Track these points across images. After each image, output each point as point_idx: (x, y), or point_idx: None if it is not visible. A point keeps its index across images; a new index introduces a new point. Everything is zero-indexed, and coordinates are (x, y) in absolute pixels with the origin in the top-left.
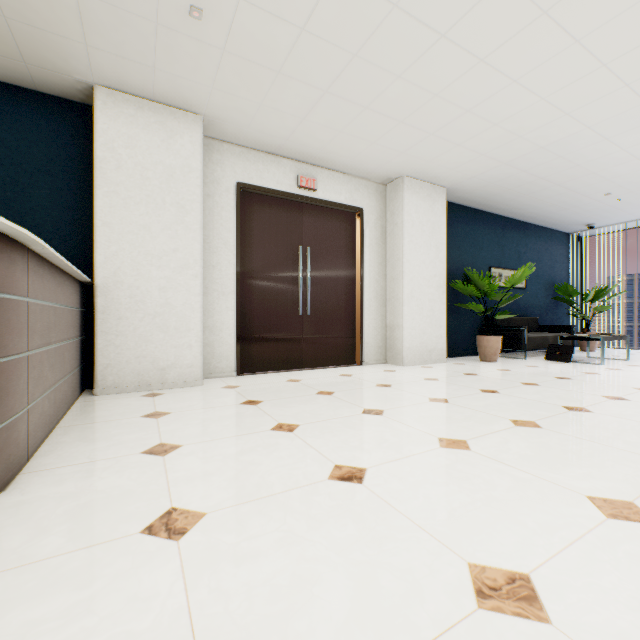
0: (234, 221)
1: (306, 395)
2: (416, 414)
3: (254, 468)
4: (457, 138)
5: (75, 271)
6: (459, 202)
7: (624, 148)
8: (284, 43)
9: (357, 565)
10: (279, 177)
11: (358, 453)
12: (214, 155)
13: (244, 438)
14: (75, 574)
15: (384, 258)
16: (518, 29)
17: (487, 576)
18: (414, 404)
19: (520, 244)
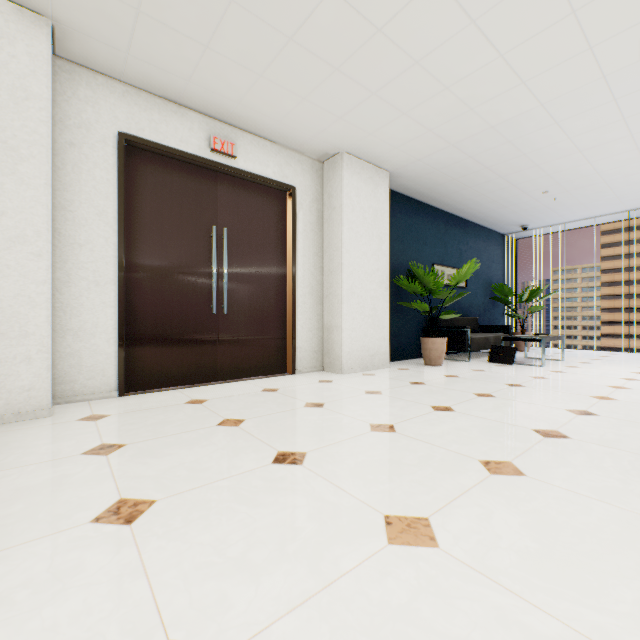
0: (115, 184)
1: (201, 428)
2: (352, 458)
3: None
4: (403, 103)
5: None
6: (403, 191)
7: (571, 137)
8: None
9: None
10: (184, 134)
11: (234, 585)
12: (82, 89)
13: (15, 556)
14: None
15: (321, 248)
16: None
17: None
18: (350, 437)
19: (461, 242)
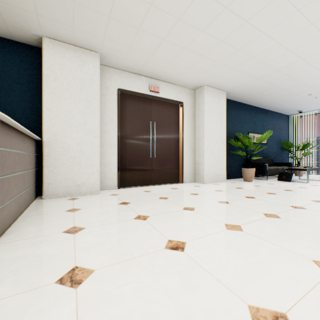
0: (116, 108)
1: (153, 199)
2: (212, 210)
3: (123, 241)
4: (232, 65)
5: (30, 134)
6: (232, 99)
7: None
8: (141, 12)
9: (181, 306)
10: (140, 86)
11: (181, 233)
12: (106, 74)
13: (119, 223)
14: (12, 311)
15: (194, 128)
16: (267, 3)
17: (260, 315)
18: (210, 204)
19: (264, 121)
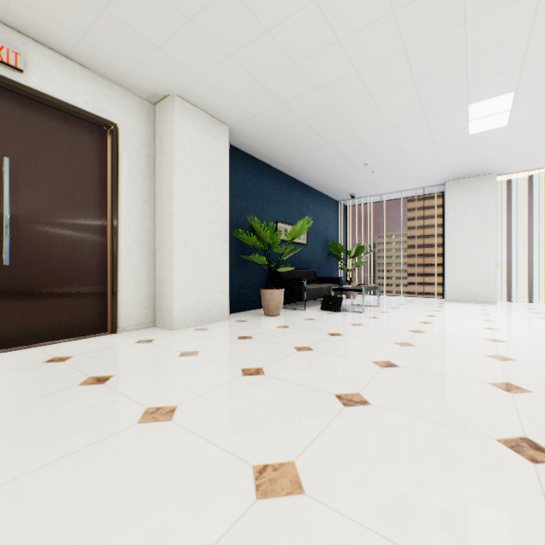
0: None
1: None
2: (51, 499)
3: None
4: (226, 41)
5: None
6: (247, 150)
7: (382, 112)
8: None
9: None
10: None
11: None
12: None
13: None
14: None
15: (152, 195)
16: None
17: None
18: (94, 442)
19: (303, 204)
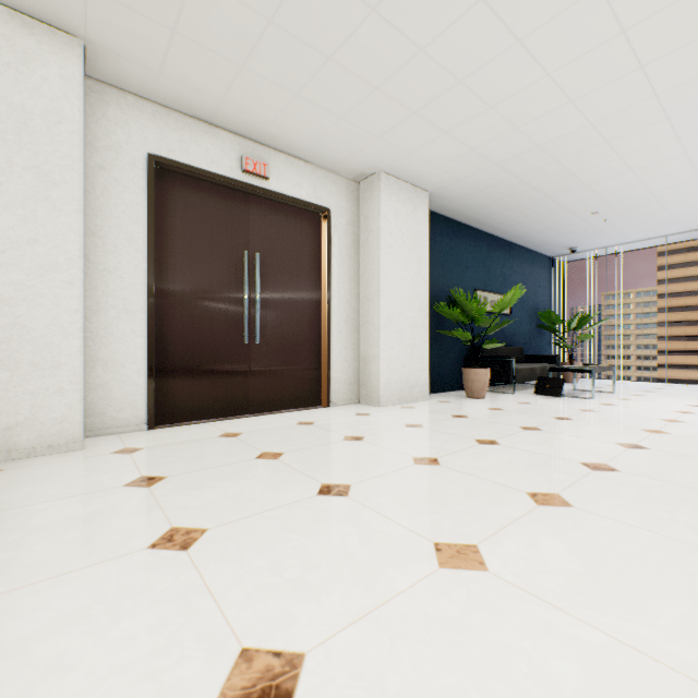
0: (145, 209)
1: (240, 461)
2: (397, 490)
3: (47, 690)
4: (445, 122)
5: None
6: (443, 212)
7: (622, 156)
8: None
9: None
10: (215, 155)
11: (295, 602)
12: (111, 109)
13: (82, 578)
14: None
15: (357, 273)
16: None
17: None
18: (394, 470)
19: (505, 266)
